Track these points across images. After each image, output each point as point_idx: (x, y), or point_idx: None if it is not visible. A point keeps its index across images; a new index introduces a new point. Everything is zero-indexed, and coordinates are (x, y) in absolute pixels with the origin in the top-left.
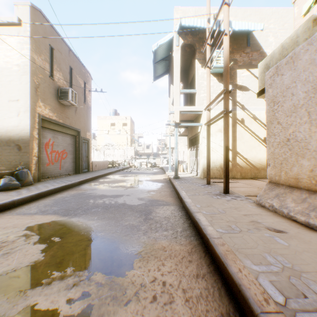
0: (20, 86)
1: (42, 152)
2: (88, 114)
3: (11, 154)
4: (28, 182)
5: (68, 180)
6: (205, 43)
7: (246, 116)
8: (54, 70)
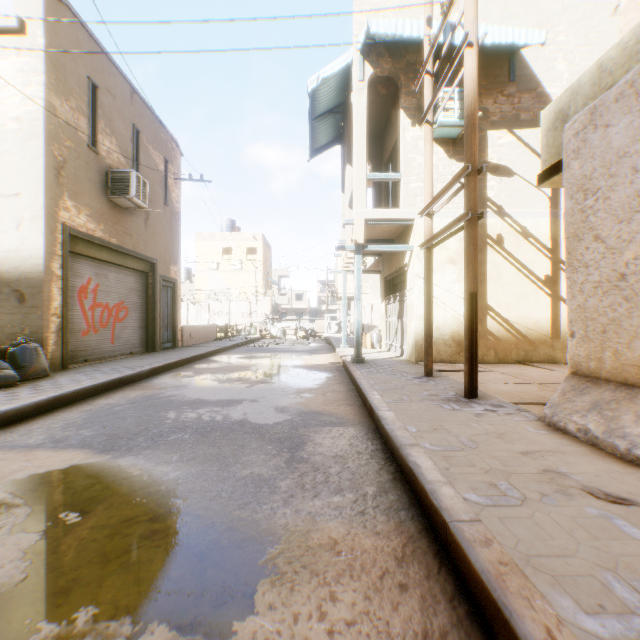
0: (23, 164)
1: (72, 306)
2: (173, 227)
3: (3, 310)
4: (38, 370)
5: (128, 366)
6: (421, 71)
7: (508, 229)
8: (99, 131)
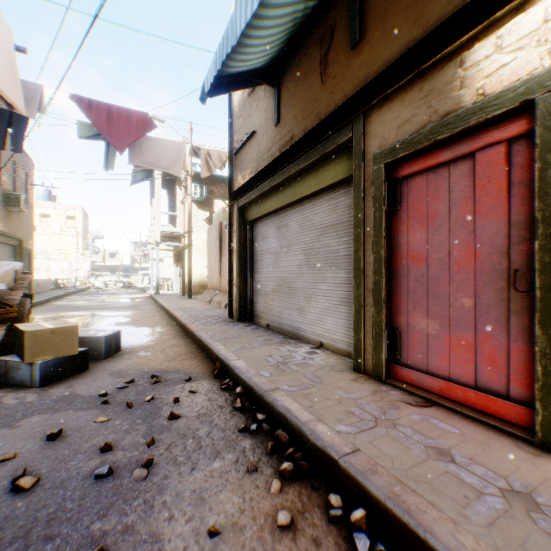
0: None
1: None
2: (31, 215)
3: None
4: None
5: None
6: (181, 184)
7: None
8: (3, 172)
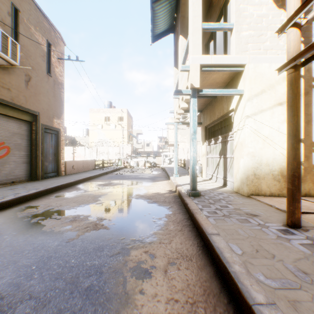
0: None
1: None
2: (57, 92)
3: None
4: None
5: None
6: None
7: None
8: None
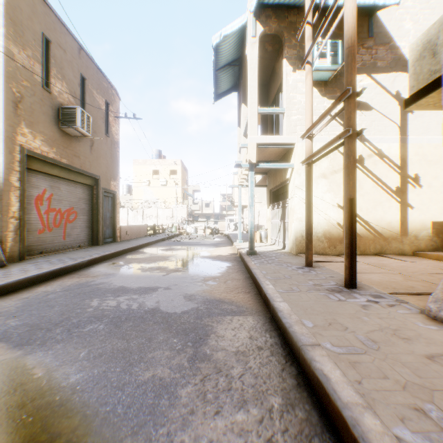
0: None
1: (30, 211)
2: (113, 152)
3: None
4: None
5: (72, 258)
6: (303, 23)
7: (367, 151)
8: (52, 76)
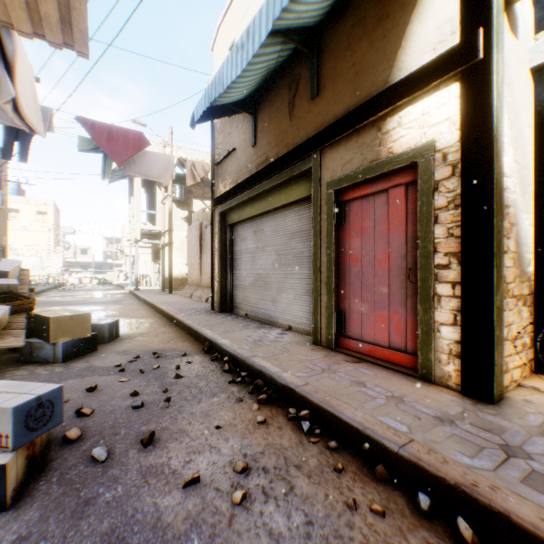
0: None
1: None
2: (6, 211)
3: None
4: None
5: None
6: (161, 185)
7: None
8: None
